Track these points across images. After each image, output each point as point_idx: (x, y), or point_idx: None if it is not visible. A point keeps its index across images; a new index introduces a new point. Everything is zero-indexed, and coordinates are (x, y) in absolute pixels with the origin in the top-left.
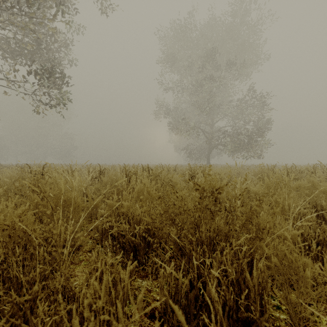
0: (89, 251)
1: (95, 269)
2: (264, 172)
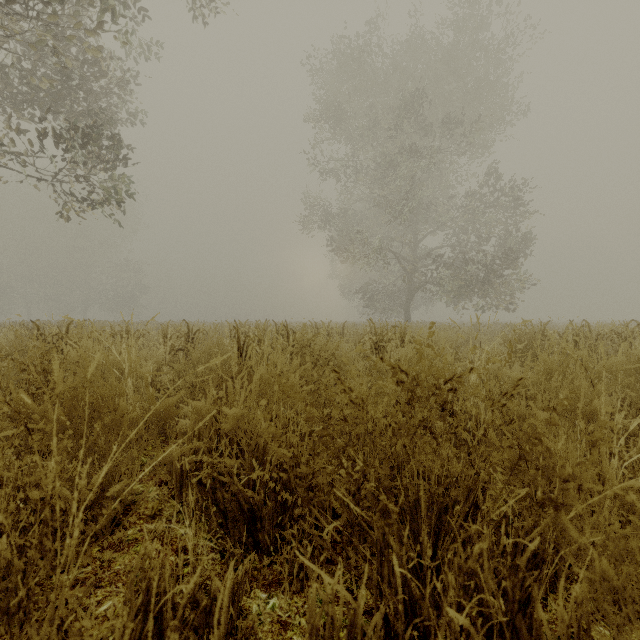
0: (150, 517)
1: (144, 587)
2: (526, 339)
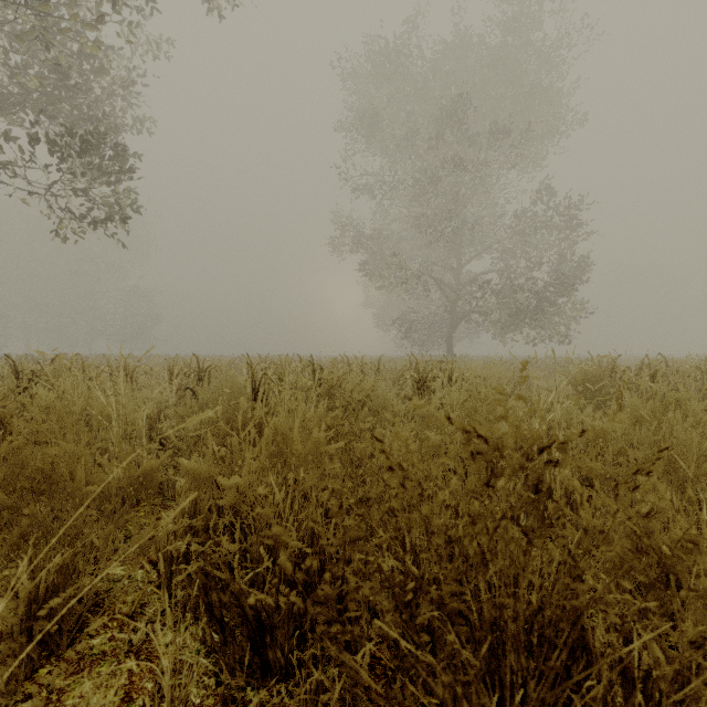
0: (128, 616)
1: None
2: (594, 376)
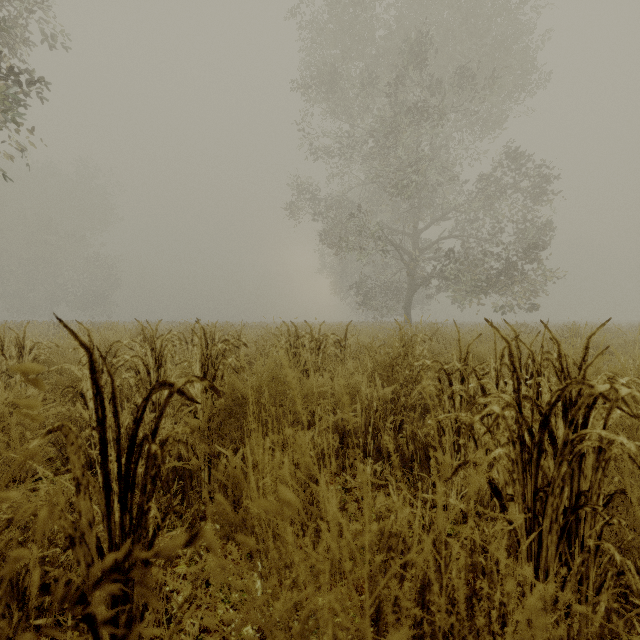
0: None
1: None
2: None
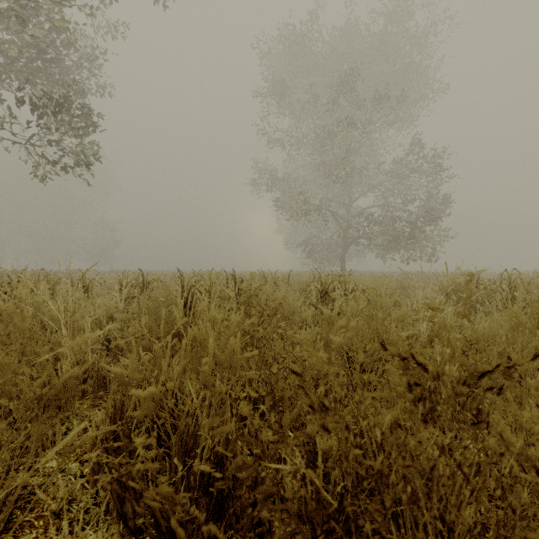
0: (54, 514)
1: None
2: (462, 287)
